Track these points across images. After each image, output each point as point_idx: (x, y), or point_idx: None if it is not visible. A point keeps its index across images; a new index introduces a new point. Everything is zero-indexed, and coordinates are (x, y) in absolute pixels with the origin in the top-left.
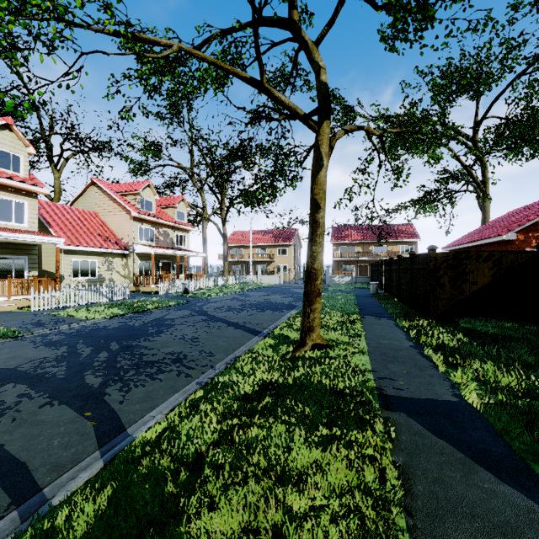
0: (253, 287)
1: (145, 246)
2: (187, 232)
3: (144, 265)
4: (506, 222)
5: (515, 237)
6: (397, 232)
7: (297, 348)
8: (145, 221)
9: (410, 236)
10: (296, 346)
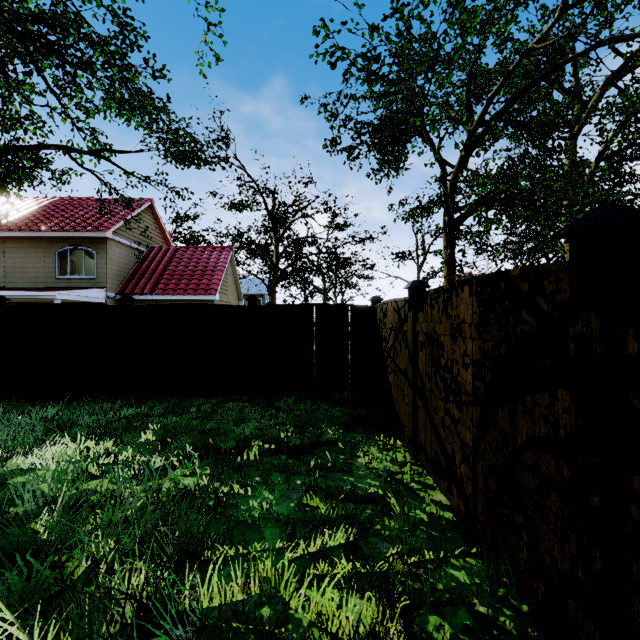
0: None
1: None
2: None
3: None
4: None
5: None
6: None
7: None
8: None
9: None
10: None
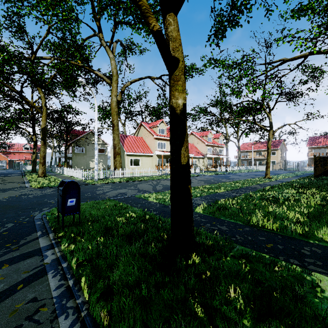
0: (254, 171)
1: (210, 154)
2: (223, 148)
3: (209, 161)
4: None
5: None
6: None
7: (263, 178)
8: (209, 145)
9: None
10: (263, 177)
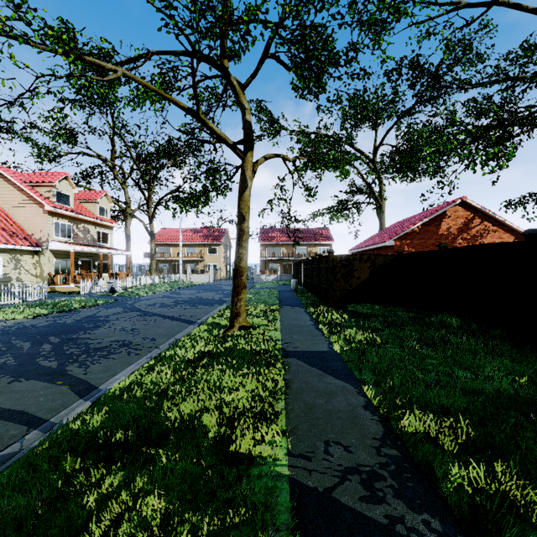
0: (184, 286)
1: (62, 243)
2: (110, 229)
3: (60, 264)
4: (390, 231)
5: (394, 243)
6: (316, 235)
7: (227, 329)
8: (61, 215)
9: (326, 239)
10: (226, 328)
